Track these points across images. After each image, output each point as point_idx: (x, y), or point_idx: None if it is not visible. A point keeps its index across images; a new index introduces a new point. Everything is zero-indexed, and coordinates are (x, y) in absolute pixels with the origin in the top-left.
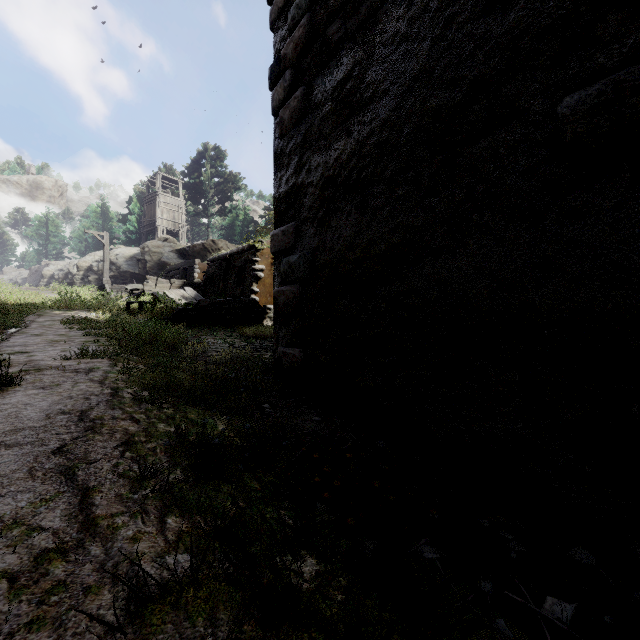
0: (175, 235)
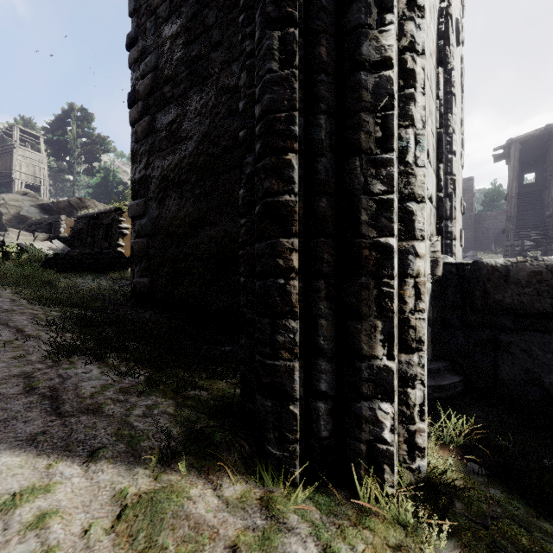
0: (35, 189)
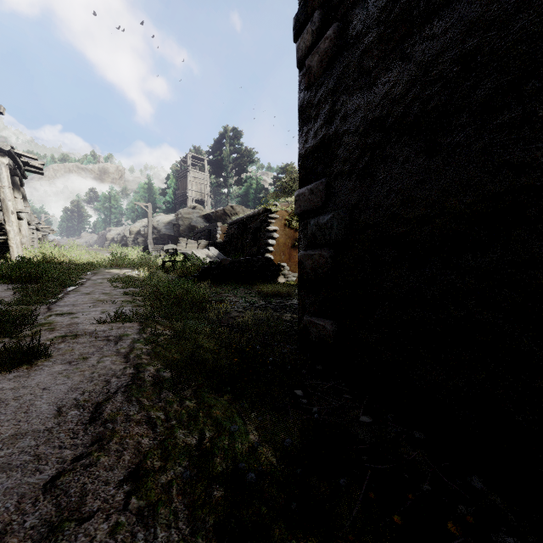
0: (202, 203)
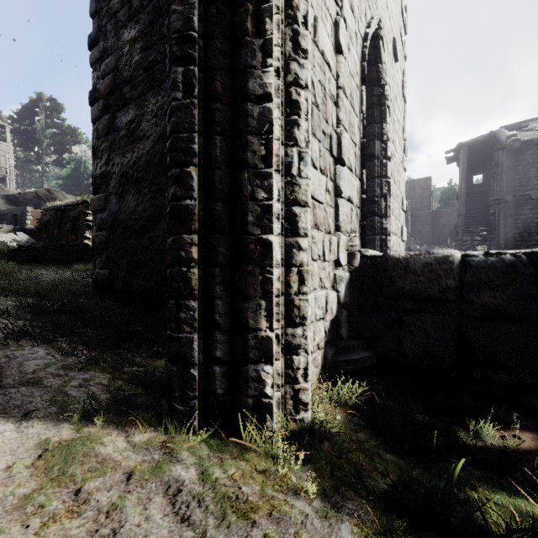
0: (1, 180)
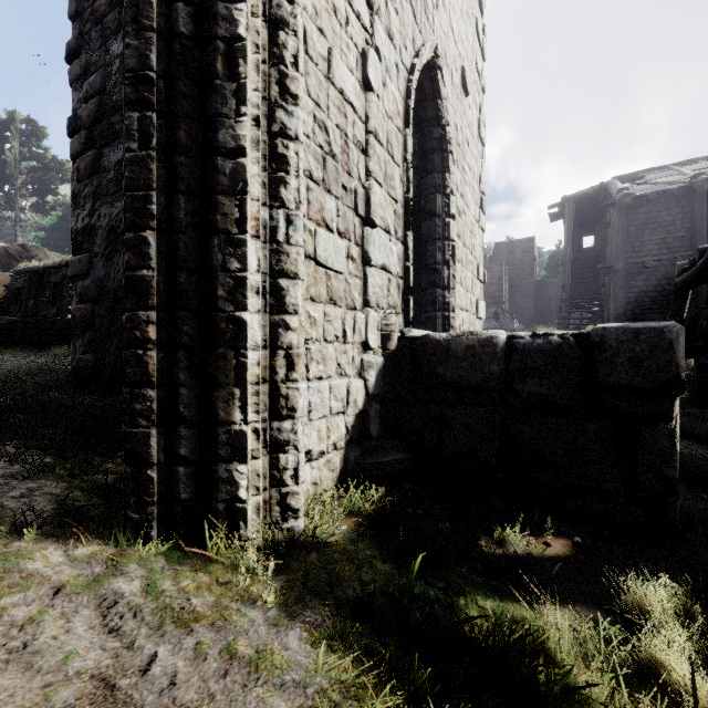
0: None
